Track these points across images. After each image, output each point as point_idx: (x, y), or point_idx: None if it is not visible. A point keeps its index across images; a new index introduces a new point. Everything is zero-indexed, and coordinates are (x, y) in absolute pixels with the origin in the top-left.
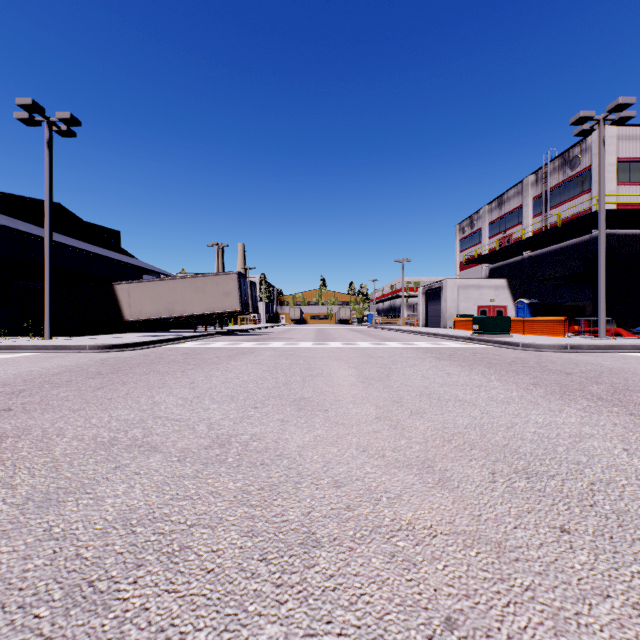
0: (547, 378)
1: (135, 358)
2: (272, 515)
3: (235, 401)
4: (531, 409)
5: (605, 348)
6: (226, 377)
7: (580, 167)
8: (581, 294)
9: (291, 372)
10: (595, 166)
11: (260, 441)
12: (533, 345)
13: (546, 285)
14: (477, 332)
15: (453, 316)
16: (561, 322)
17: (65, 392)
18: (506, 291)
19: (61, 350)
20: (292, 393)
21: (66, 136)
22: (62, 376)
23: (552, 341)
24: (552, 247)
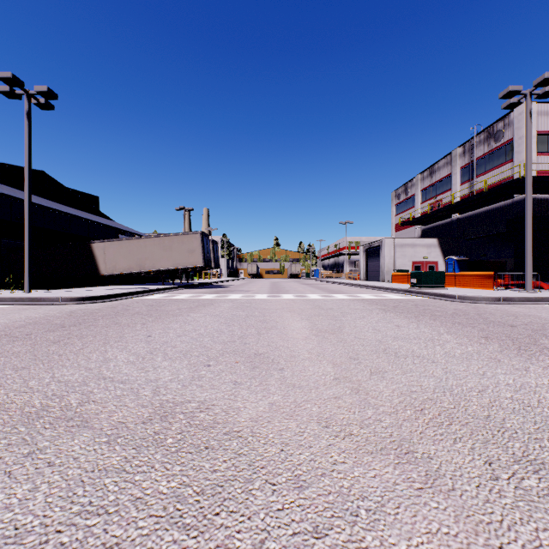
0: (494, 331)
1: (102, 310)
2: (211, 548)
3: (188, 357)
4: (495, 367)
5: (535, 300)
6: (183, 330)
7: (503, 140)
8: (504, 251)
9: (247, 324)
10: (517, 138)
11: (208, 411)
12: (468, 297)
13: (472, 244)
14: (415, 285)
15: (391, 271)
16: (490, 276)
17: (19, 347)
18: (437, 249)
19: (36, 302)
20: (247, 348)
21: (45, 108)
22: (25, 329)
23: (484, 293)
24: (478, 210)
